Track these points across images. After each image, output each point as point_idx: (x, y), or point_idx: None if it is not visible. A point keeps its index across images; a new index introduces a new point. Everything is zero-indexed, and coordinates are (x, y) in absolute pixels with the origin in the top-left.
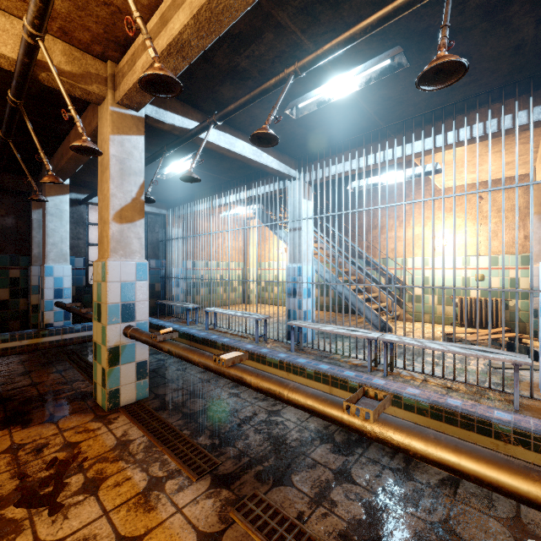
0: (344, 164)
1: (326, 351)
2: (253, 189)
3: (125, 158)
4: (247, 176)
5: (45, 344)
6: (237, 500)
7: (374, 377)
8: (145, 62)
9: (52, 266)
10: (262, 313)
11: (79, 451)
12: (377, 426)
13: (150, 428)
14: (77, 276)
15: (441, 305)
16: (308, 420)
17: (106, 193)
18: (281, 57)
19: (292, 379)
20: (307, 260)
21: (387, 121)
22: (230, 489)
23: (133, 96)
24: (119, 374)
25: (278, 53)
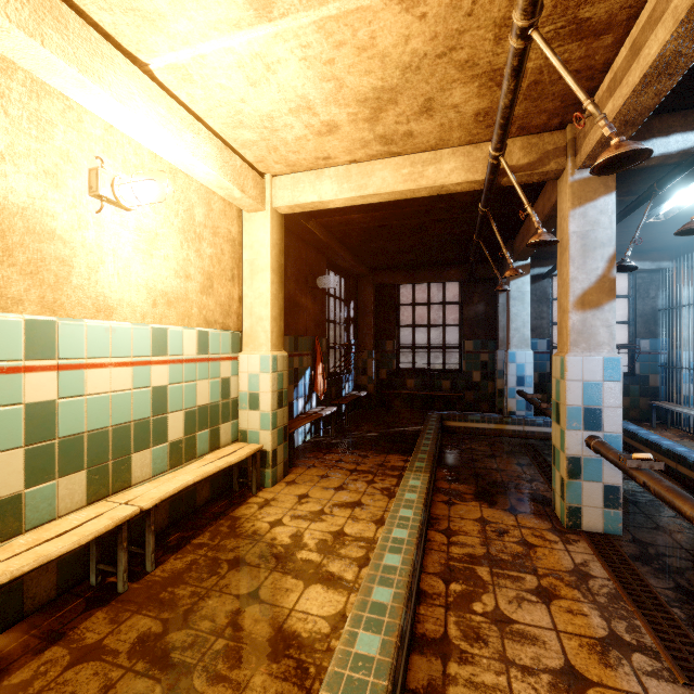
0: None
1: None
2: None
3: (588, 230)
4: None
5: (508, 432)
6: None
7: None
8: (611, 112)
9: (514, 352)
10: None
11: (534, 554)
12: None
13: (618, 574)
14: (539, 361)
15: None
16: None
17: (565, 278)
18: None
19: None
20: None
21: None
22: None
23: (598, 153)
24: (580, 490)
25: None
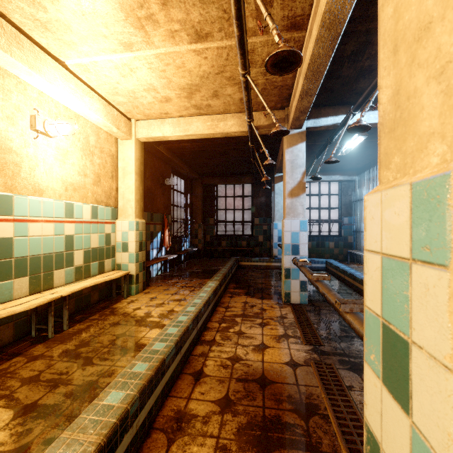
0: None
1: None
2: None
3: (294, 159)
4: None
5: (273, 266)
6: (319, 361)
7: None
8: (294, 107)
9: (277, 223)
10: None
11: (265, 312)
12: (348, 316)
13: (298, 316)
14: None
15: None
16: None
17: (284, 182)
18: None
19: None
20: None
21: None
22: (319, 356)
23: (295, 123)
24: (290, 284)
25: None
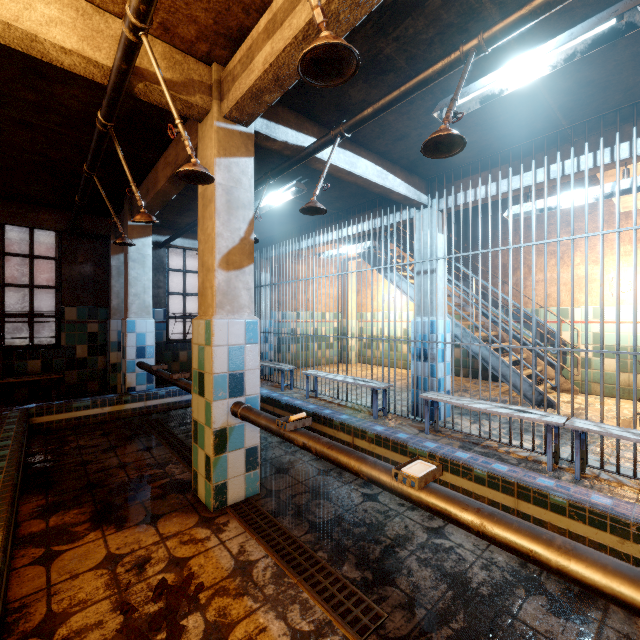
0: (498, 183)
1: (473, 434)
2: (366, 222)
3: (232, 187)
4: (357, 206)
5: (127, 412)
6: None
7: (588, 491)
8: (269, 55)
9: (135, 321)
10: (368, 376)
11: (190, 574)
12: None
13: (272, 543)
14: (157, 331)
15: (623, 372)
16: (490, 549)
17: (211, 233)
18: (445, 33)
19: (450, 481)
20: (444, 313)
21: (574, 118)
22: None
23: (246, 106)
24: (226, 463)
25: (441, 28)
